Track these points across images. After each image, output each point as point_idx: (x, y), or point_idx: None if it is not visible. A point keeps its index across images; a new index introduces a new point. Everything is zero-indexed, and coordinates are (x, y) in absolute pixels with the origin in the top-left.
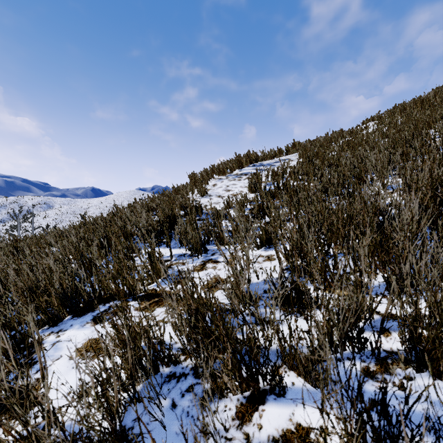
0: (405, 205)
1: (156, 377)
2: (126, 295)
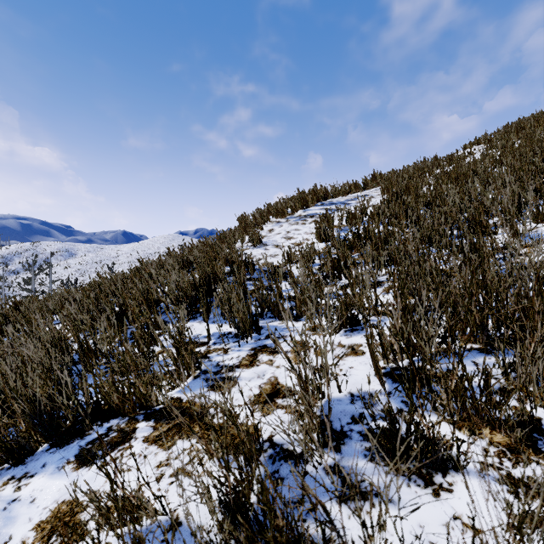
0: None
1: None
2: (135, 409)
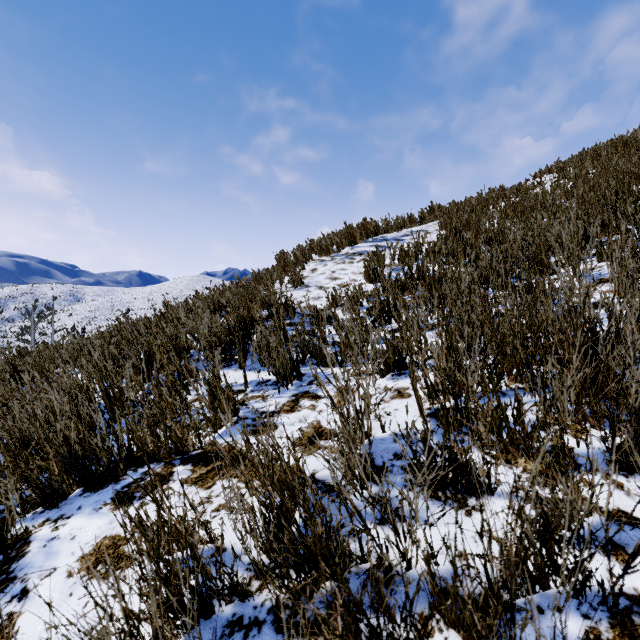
0: (632, 313)
1: (207, 625)
2: (171, 455)
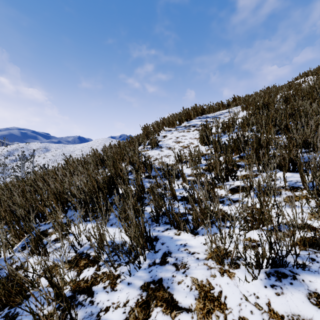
0: None
1: None
2: None
